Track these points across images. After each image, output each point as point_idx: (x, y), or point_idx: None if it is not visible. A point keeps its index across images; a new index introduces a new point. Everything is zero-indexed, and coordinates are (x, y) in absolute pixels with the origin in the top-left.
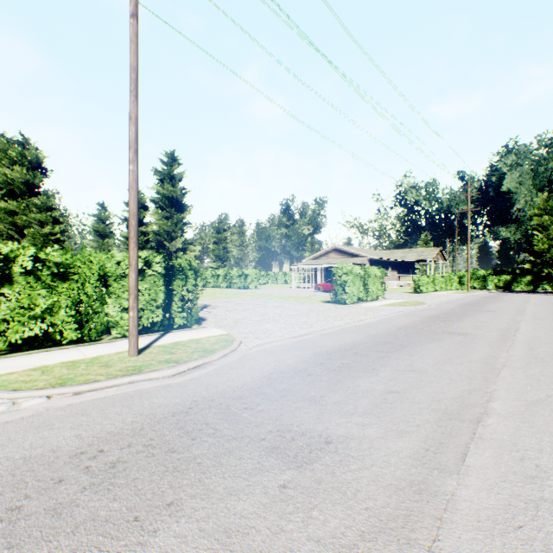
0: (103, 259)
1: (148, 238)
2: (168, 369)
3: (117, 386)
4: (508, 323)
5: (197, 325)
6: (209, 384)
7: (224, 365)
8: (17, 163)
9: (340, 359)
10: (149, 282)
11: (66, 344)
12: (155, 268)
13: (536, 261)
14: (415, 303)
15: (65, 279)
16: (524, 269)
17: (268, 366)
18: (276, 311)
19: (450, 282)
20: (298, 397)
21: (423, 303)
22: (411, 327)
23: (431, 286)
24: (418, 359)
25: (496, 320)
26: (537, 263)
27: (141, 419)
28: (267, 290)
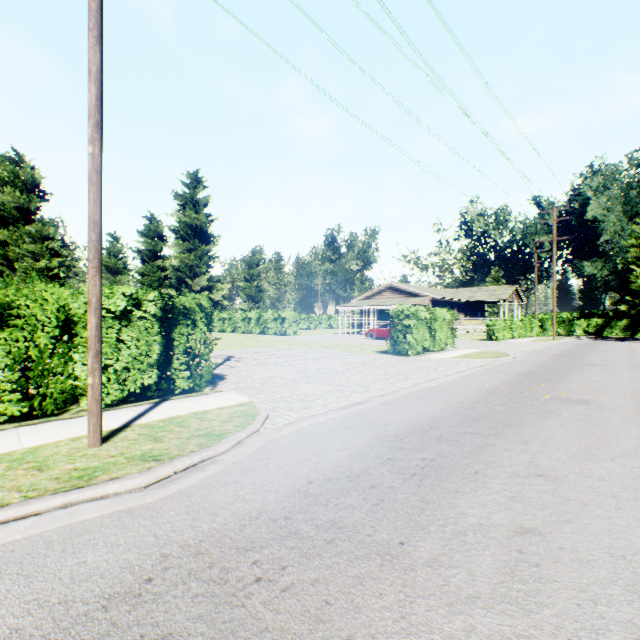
0: (65, 296)
1: (166, 274)
2: (139, 475)
3: (35, 516)
4: (633, 384)
5: (211, 387)
6: (201, 509)
7: (234, 462)
8: (9, 184)
9: (419, 451)
10: (138, 329)
11: (11, 420)
12: (147, 308)
13: (633, 301)
14: (495, 354)
15: (3, 325)
16: (620, 311)
17: (305, 466)
18: (318, 365)
19: (530, 326)
20: (358, 544)
21: (506, 354)
22: (505, 391)
23: (508, 332)
24: (541, 451)
25: (614, 380)
26: (635, 304)
27: (33, 622)
28: (308, 337)
